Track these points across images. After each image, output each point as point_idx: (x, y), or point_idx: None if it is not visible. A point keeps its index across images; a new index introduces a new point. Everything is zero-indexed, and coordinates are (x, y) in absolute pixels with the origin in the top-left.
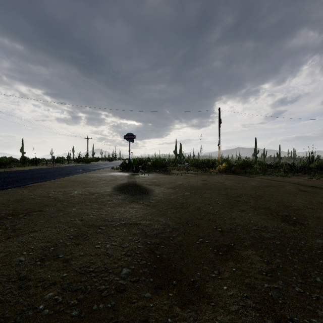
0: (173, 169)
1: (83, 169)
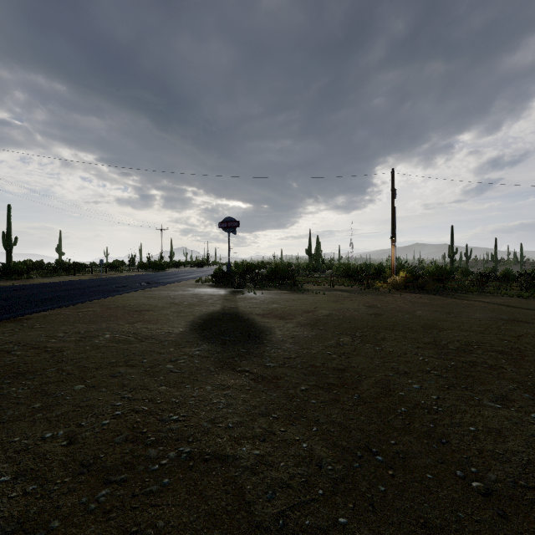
0: (306, 282)
1: (146, 282)
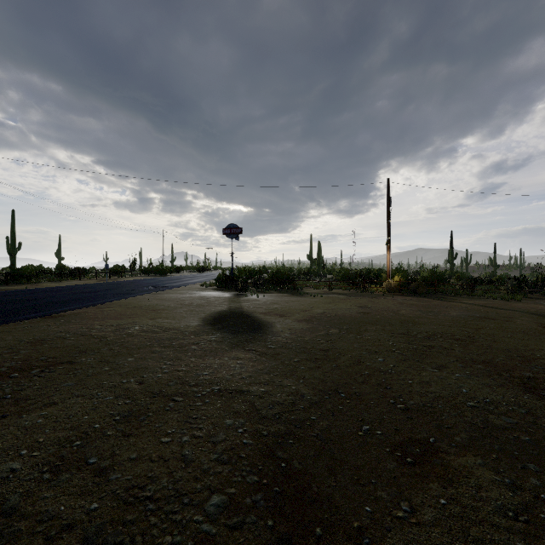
0: (306, 286)
1: (153, 286)
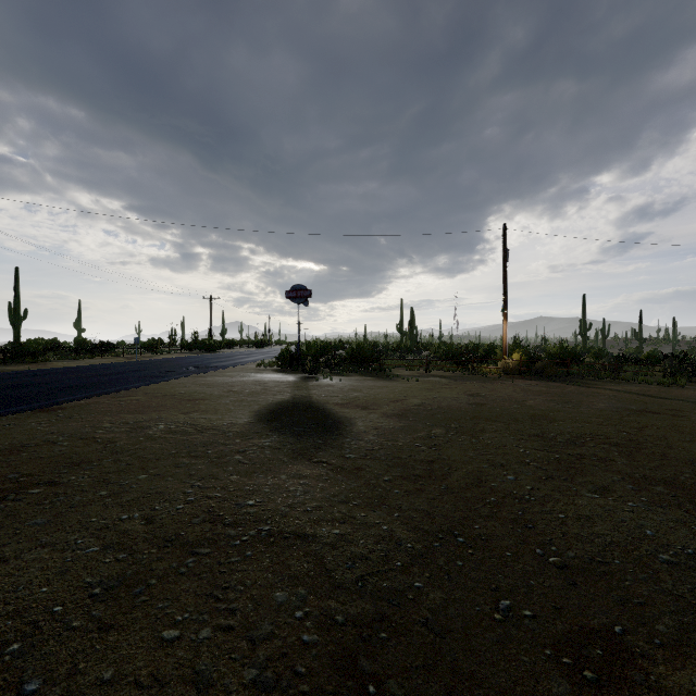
0: (396, 366)
1: (195, 367)
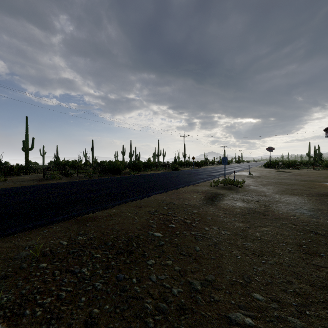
0: (303, 168)
1: (244, 167)
